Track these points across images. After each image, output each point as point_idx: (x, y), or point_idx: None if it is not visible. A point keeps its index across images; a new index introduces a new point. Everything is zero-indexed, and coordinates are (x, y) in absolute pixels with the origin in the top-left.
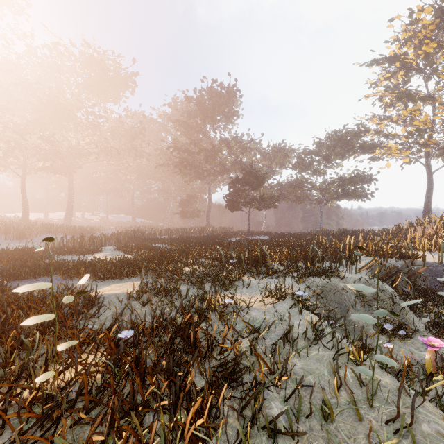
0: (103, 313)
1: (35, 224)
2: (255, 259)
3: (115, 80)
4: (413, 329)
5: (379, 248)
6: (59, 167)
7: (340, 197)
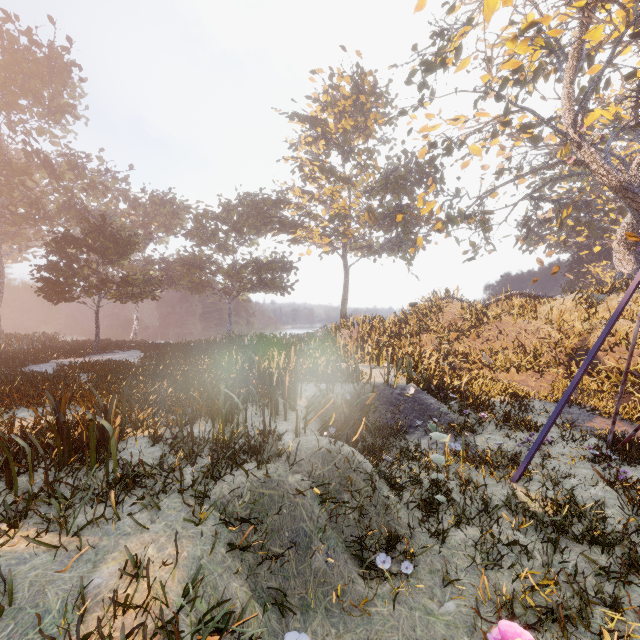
0: None
1: None
2: (81, 438)
3: None
4: (410, 539)
5: (318, 368)
6: None
7: (256, 288)
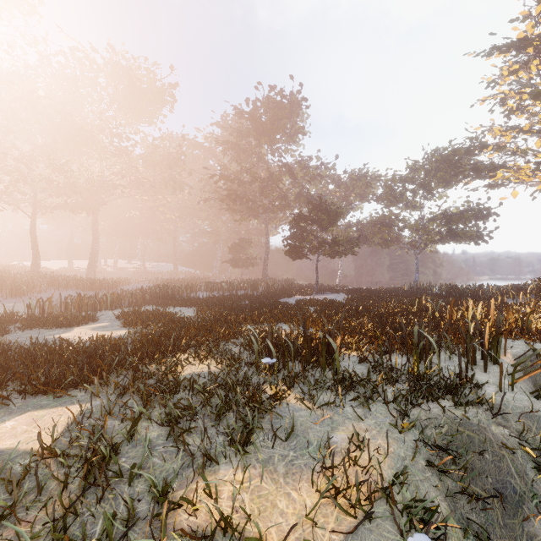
0: None
1: (44, 276)
2: (316, 347)
3: (149, 95)
4: None
5: (529, 324)
6: (78, 204)
7: (445, 239)
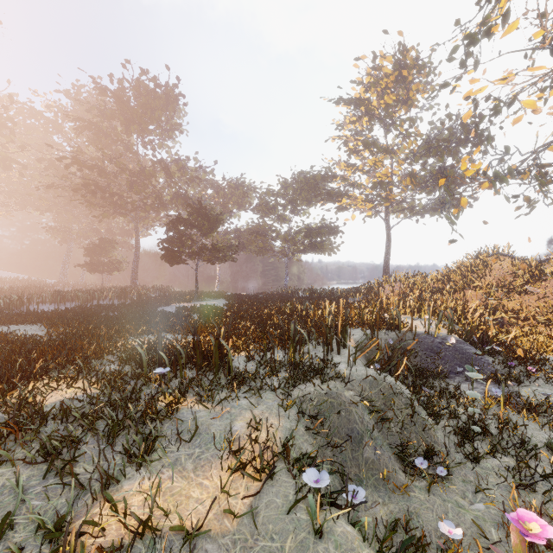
0: None
1: None
2: (206, 352)
3: None
4: (445, 454)
5: (363, 316)
6: None
7: (308, 250)
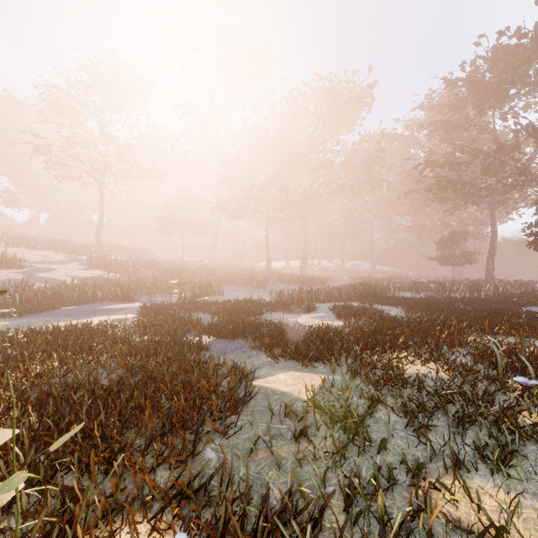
0: (242, 429)
1: (274, 273)
2: None
3: (349, 104)
4: None
5: None
6: (294, 215)
7: None
